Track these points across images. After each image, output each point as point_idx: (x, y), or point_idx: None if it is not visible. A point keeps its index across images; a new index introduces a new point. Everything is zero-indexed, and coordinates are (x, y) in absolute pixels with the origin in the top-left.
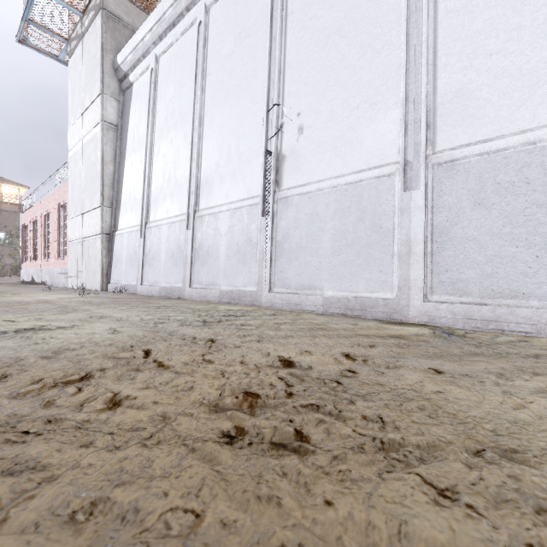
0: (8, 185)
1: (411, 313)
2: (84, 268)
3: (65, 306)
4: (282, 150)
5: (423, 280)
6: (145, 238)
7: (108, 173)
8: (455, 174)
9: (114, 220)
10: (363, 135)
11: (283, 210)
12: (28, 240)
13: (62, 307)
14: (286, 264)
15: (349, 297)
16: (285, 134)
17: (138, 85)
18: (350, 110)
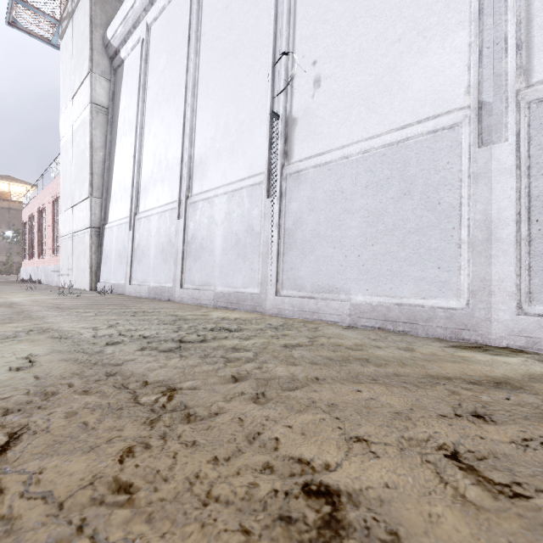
0: (17, 184)
1: (494, 331)
2: (74, 266)
3: (22, 311)
4: (292, 112)
5: (515, 281)
6: (134, 231)
7: (97, 161)
8: None
9: (105, 213)
10: (408, 76)
11: (294, 188)
12: (27, 237)
13: (17, 313)
14: (298, 259)
15: (390, 305)
16: (296, 91)
17: (129, 61)
18: (388, 45)
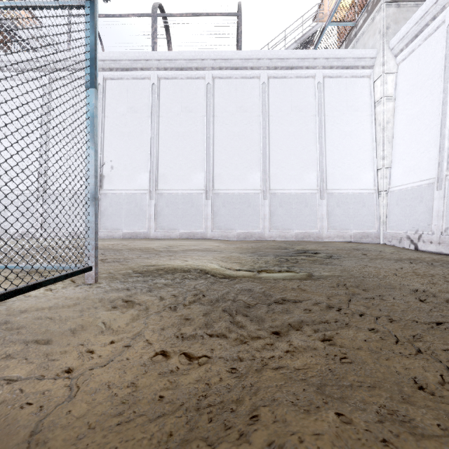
0: None
1: (151, 235)
2: None
3: None
4: (103, 173)
5: (154, 226)
6: None
7: None
8: (162, 197)
9: None
10: (137, 178)
11: (104, 198)
12: None
13: None
14: (106, 220)
15: (132, 232)
16: (104, 167)
17: None
18: (133, 168)
